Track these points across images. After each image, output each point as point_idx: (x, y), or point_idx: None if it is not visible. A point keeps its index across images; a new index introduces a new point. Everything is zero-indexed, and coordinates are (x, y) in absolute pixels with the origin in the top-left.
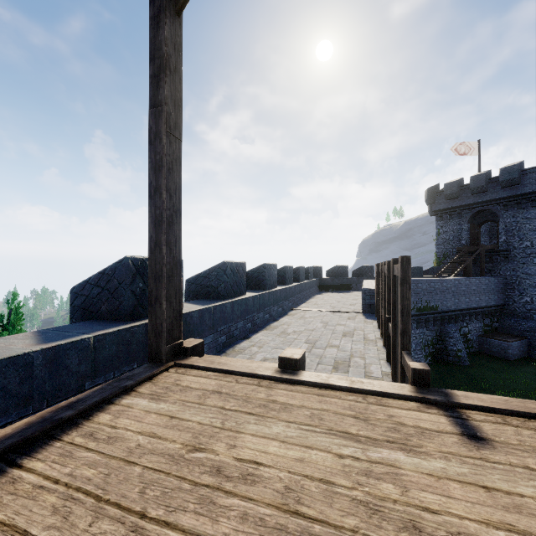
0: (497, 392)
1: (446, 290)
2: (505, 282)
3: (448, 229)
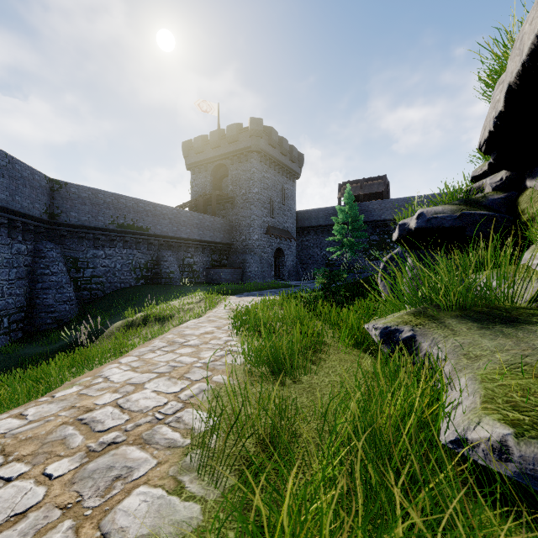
0: (177, 292)
1: (161, 215)
2: (232, 225)
3: (199, 182)
